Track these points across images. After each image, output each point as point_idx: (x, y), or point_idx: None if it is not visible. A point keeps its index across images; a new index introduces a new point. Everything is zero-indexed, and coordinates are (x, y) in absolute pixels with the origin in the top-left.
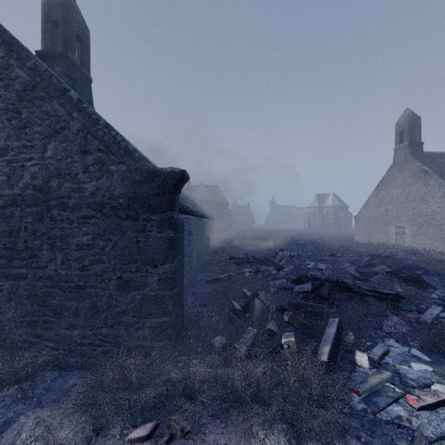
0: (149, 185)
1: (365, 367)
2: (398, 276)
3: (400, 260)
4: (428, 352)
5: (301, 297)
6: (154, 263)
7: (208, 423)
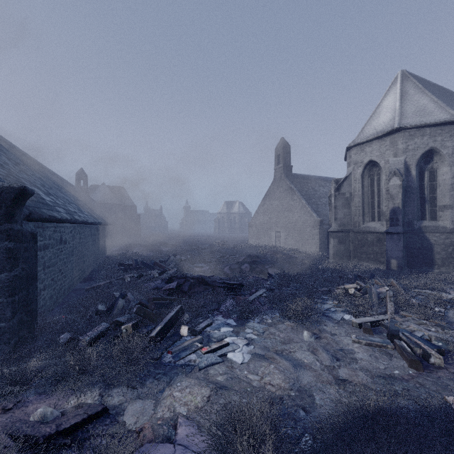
0: None
1: (185, 335)
2: (255, 270)
3: (263, 258)
4: (239, 320)
5: (167, 294)
6: None
7: (34, 399)
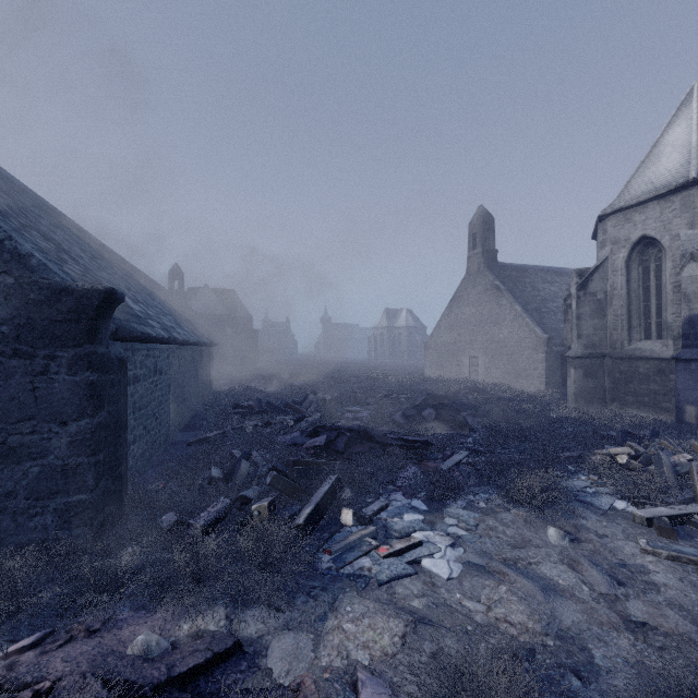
0: (55, 308)
1: (349, 525)
2: (445, 419)
3: (455, 399)
4: (430, 502)
5: (311, 455)
6: (62, 419)
7: (130, 616)
